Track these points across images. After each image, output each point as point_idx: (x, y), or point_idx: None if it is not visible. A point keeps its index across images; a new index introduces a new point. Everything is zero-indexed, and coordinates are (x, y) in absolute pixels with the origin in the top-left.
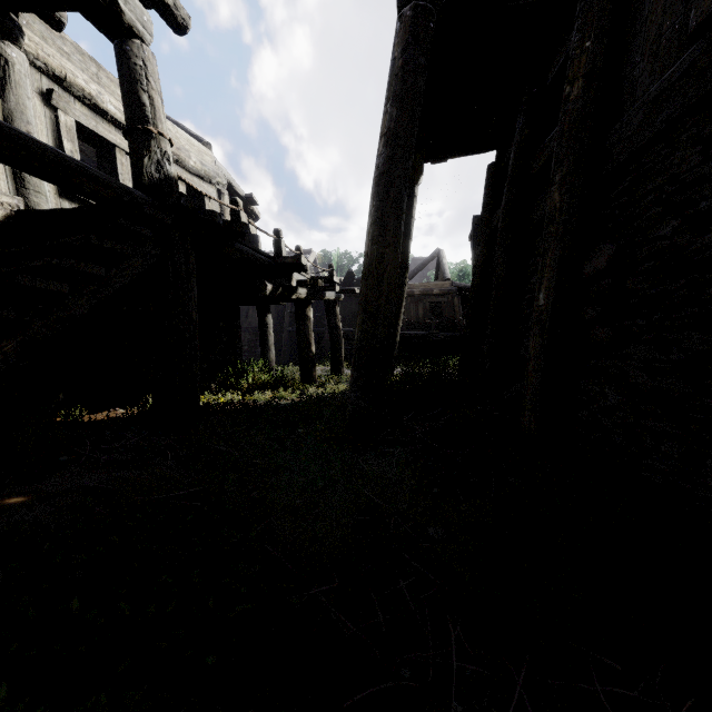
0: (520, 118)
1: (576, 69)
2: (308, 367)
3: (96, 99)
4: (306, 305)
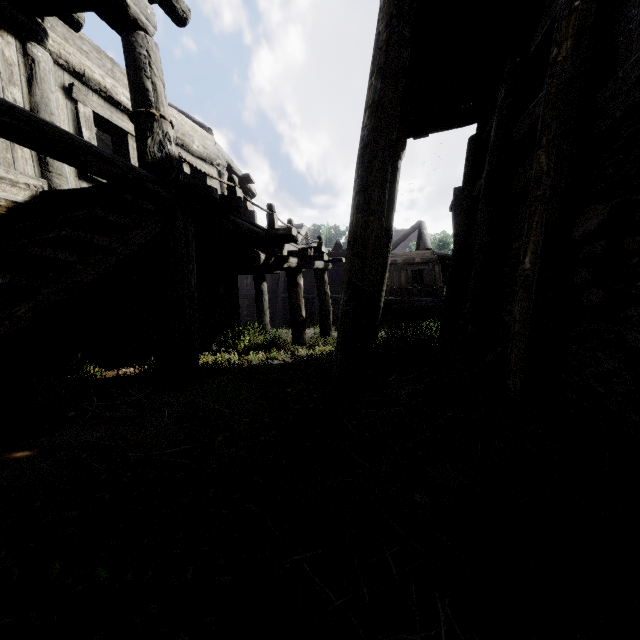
0: (502, 88)
1: (565, 30)
2: (299, 330)
3: (110, 92)
4: (297, 273)
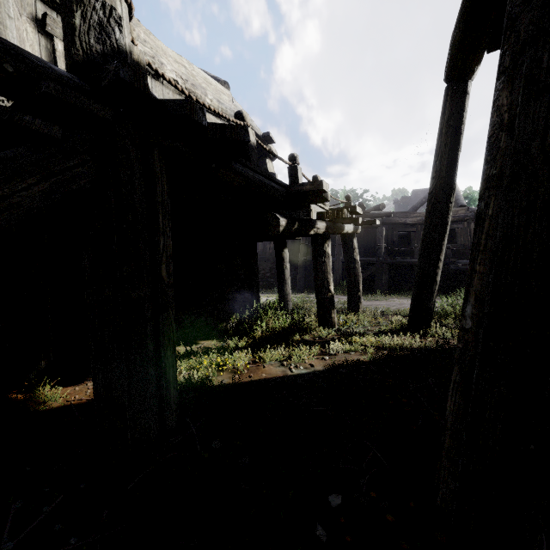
0: None
1: None
2: (326, 309)
3: None
4: (324, 240)
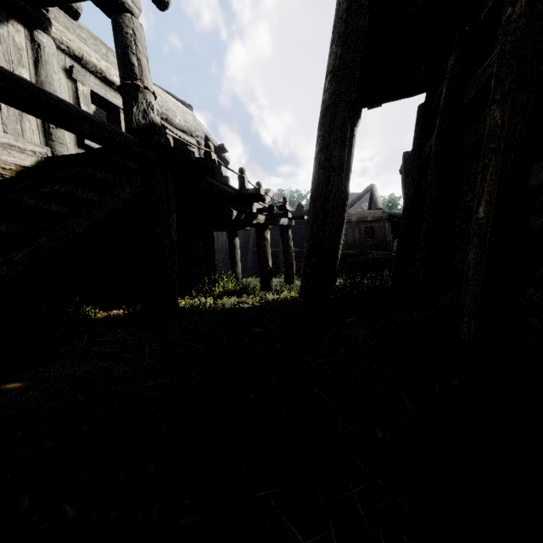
0: (451, 56)
1: None
2: (266, 278)
3: (105, 73)
4: (264, 229)
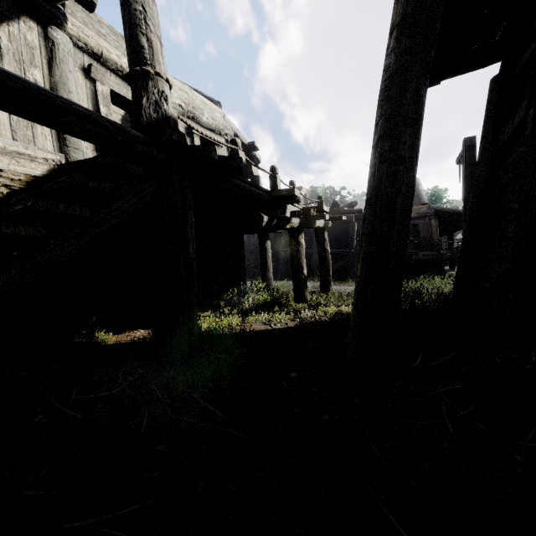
0: None
1: None
2: (300, 288)
3: (126, 70)
4: (298, 233)
